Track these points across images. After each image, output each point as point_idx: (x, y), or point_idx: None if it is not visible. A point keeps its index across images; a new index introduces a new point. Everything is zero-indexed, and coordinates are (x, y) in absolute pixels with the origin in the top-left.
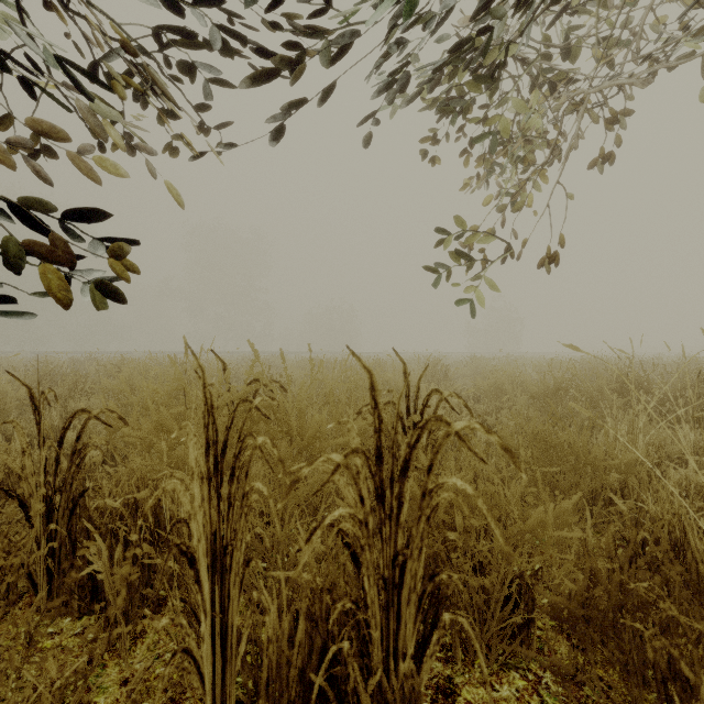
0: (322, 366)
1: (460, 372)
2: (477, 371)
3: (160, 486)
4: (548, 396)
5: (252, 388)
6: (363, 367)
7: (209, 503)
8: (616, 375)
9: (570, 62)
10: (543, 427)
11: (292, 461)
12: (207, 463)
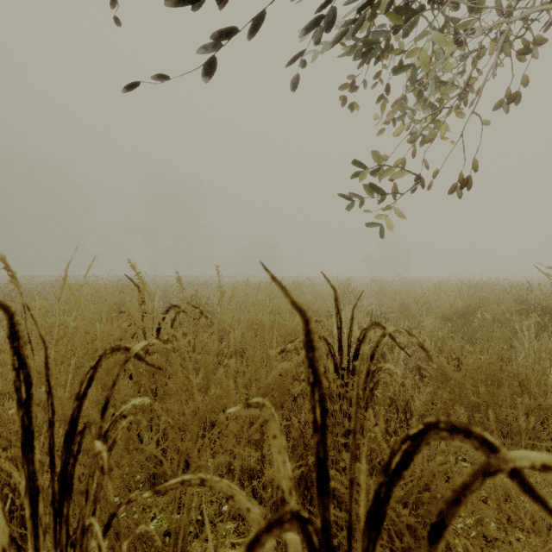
0: (246, 290)
1: (366, 293)
2: (380, 292)
3: (40, 440)
4: (458, 317)
5: (141, 325)
6: (294, 306)
7: (32, 532)
8: (516, 297)
9: (479, 4)
10: (490, 361)
11: (190, 428)
12: (26, 467)
